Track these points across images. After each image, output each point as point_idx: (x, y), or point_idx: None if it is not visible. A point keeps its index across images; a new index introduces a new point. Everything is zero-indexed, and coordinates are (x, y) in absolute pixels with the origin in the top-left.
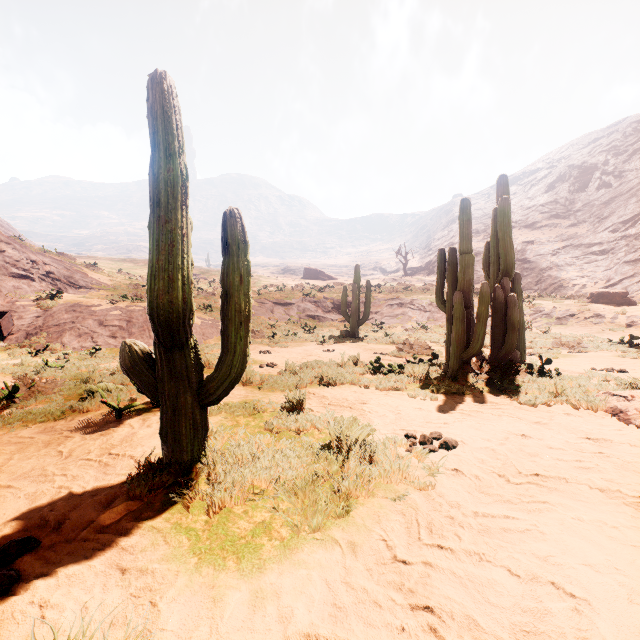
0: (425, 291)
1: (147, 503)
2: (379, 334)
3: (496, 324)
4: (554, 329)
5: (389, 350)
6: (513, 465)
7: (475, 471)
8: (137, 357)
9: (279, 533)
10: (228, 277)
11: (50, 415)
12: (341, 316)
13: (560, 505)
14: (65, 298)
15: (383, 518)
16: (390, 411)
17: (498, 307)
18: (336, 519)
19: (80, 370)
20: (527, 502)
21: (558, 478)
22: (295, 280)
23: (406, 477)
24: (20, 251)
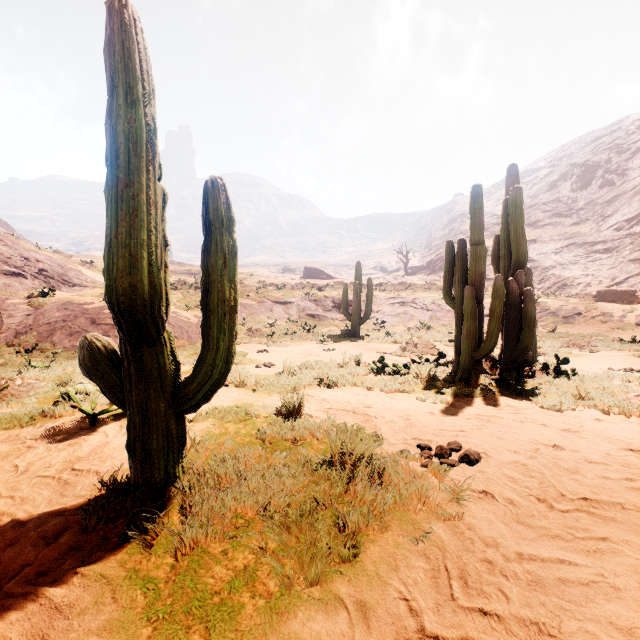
0: (427, 290)
1: (102, 538)
2: (381, 333)
3: (510, 321)
4: (561, 328)
5: (392, 349)
6: (552, 485)
7: (508, 493)
8: (99, 355)
9: (265, 586)
10: (209, 259)
11: (17, 421)
12: (342, 315)
13: (625, 543)
14: (58, 296)
15: (401, 563)
16: (398, 416)
17: (512, 302)
18: (340, 564)
19: (66, 370)
20: (582, 538)
21: (612, 503)
22: (295, 279)
23: (426, 503)
24: (12, 248)
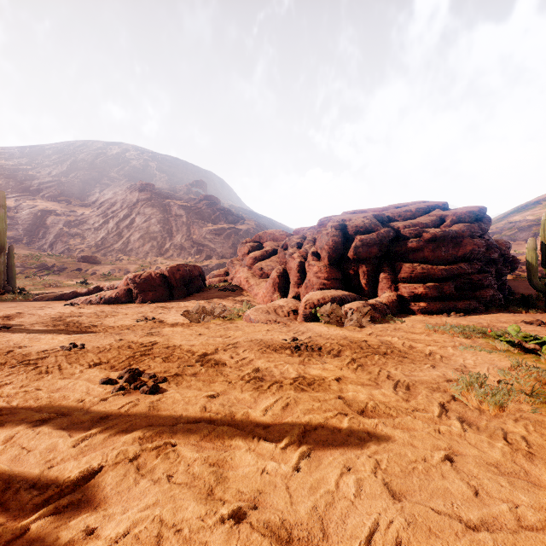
0: None
1: None
2: None
3: None
4: (52, 277)
5: None
6: None
7: None
8: None
9: None
10: None
11: None
12: None
13: None
14: None
15: None
16: None
17: None
18: None
19: None
20: None
21: None
22: None
23: None
24: None
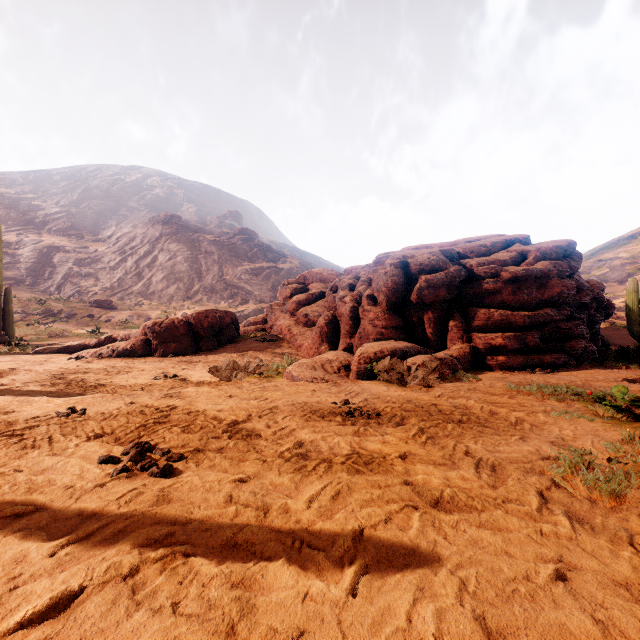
0: None
1: None
2: None
3: None
4: (59, 325)
5: None
6: None
7: None
8: None
9: None
10: None
11: None
12: None
13: None
14: None
15: None
16: None
17: None
18: None
19: None
20: None
21: None
22: None
23: None
24: None
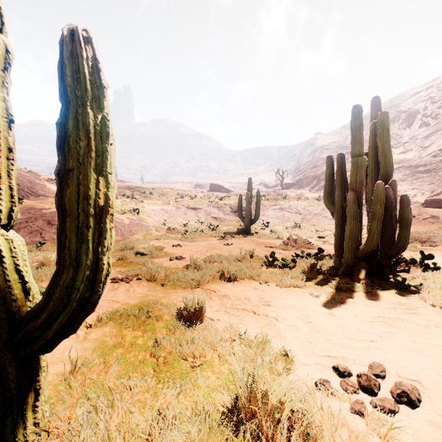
0: (298, 199)
1: None
2: (266, 231)
3: (386, 222)
4: None
5: (276, 244)
6: None
7: None
8: None
9: None
10: (65, 138)
11: None
12: (237, 217)
13: None
14: (25, 203)
15: None
16: (299, 318)
17: (388, 206)
18: None
19: None
20: None
21: None
22: (203, 192)
23: None
24: None
